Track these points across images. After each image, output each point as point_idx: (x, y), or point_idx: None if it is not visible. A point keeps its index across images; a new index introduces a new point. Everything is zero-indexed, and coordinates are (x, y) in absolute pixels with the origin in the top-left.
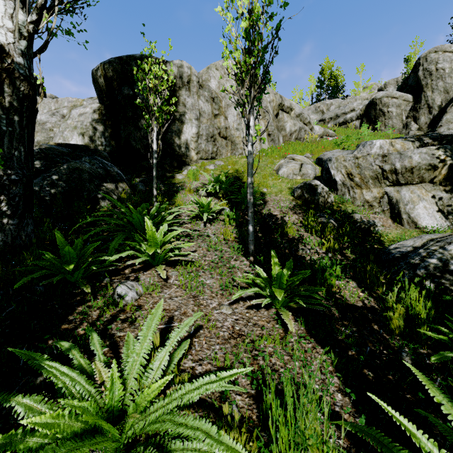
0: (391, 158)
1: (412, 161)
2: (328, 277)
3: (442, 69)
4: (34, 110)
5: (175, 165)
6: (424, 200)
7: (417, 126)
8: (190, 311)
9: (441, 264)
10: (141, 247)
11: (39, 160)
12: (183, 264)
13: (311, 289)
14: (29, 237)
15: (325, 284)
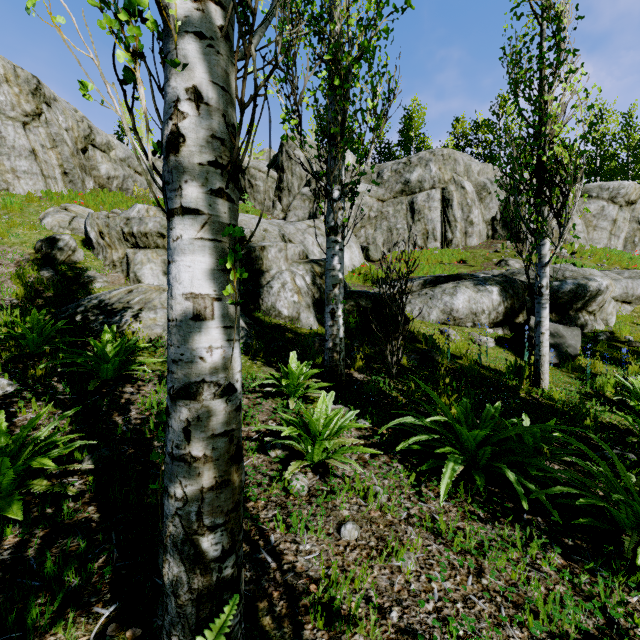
0: (132, 222)
1: (147, 227)
2: None
3: (298, 156)
4: None
5: None
6: (153, 263)
7: (282, 207)
8: None
9: (98, 303)
10: None
11: None
12: None
13: None
14: None
15: None
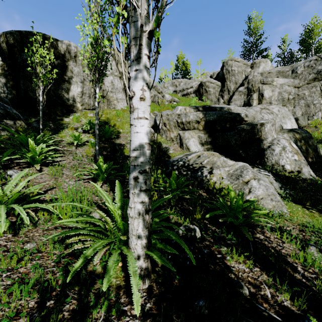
0: (181, 116)
1: (189, 118)
2: None
3: (234, 70)
4: None
5: (64, 112)
6: (193, 138)
7: (223, 100)
8: (51, 183)
9: (183, 163)
10: (26, 155)
11: None
12: (53, 164)
13: (118, 173)
14: None
15: None
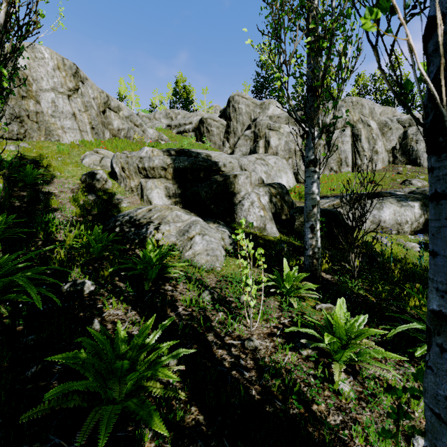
0: (144, 160)
1: (154, 163)
2: (51, 226)
3: (241, 108)
4: None
5: None
6: (158, 188)
7: (229, 145)
8: None
9: (129, 219)
10: None
11: None
12: None
13: (22, 230)
14: None
15: (49, 231)
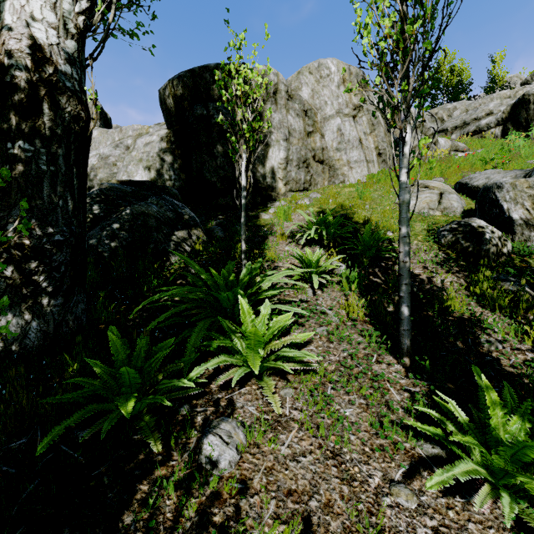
0: None
1: None
2: None
3: None
4: (84, 139)
5: (258, 200)
6: None
7: None
8: (336, 497)
9: None
10: (232, 342)
11: (98, 204)
12: (301, 375)
13: None
14: (78, 321)
15: None
